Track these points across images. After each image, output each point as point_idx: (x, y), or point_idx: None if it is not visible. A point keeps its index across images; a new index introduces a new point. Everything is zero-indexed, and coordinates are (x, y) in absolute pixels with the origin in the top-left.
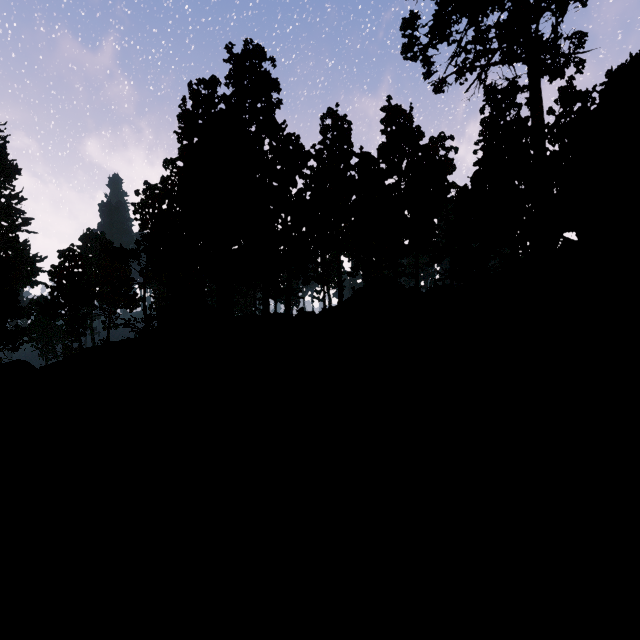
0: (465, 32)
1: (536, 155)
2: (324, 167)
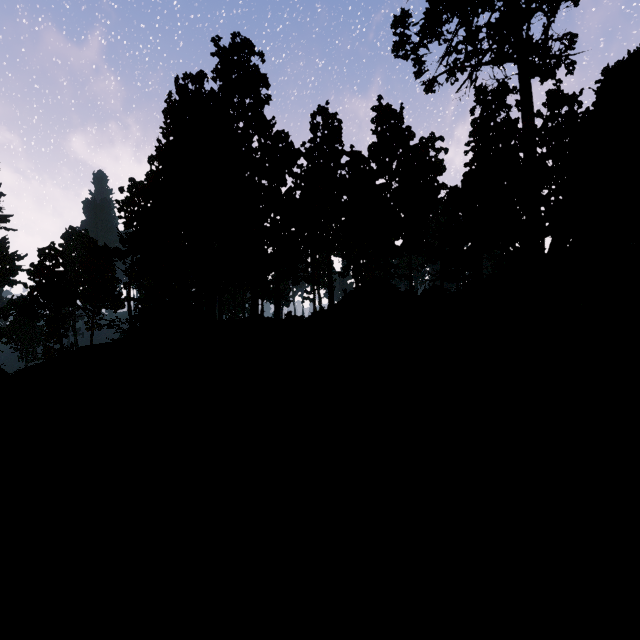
0: (456, 32)
1: (527, 156)
2: (314, 166)
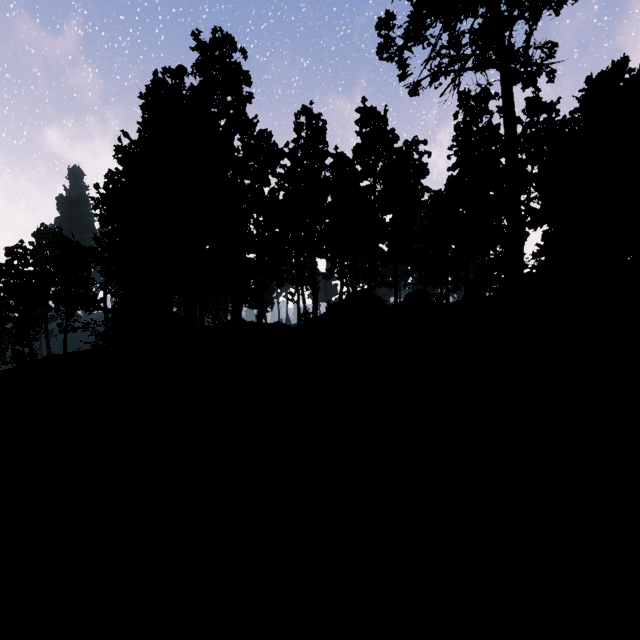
0: (440, 36)
1: (509, 162)
2: (298, 166)
